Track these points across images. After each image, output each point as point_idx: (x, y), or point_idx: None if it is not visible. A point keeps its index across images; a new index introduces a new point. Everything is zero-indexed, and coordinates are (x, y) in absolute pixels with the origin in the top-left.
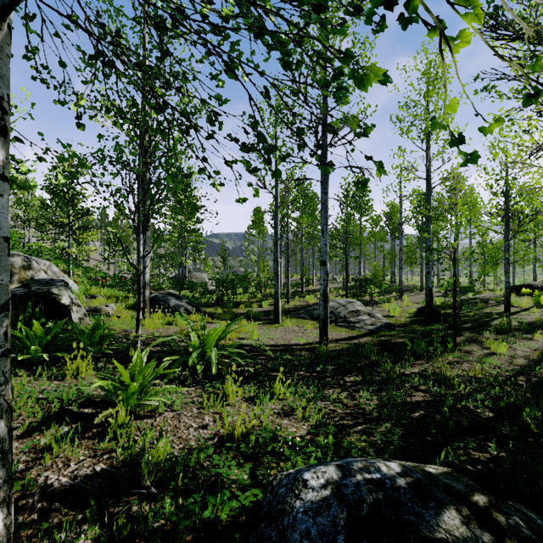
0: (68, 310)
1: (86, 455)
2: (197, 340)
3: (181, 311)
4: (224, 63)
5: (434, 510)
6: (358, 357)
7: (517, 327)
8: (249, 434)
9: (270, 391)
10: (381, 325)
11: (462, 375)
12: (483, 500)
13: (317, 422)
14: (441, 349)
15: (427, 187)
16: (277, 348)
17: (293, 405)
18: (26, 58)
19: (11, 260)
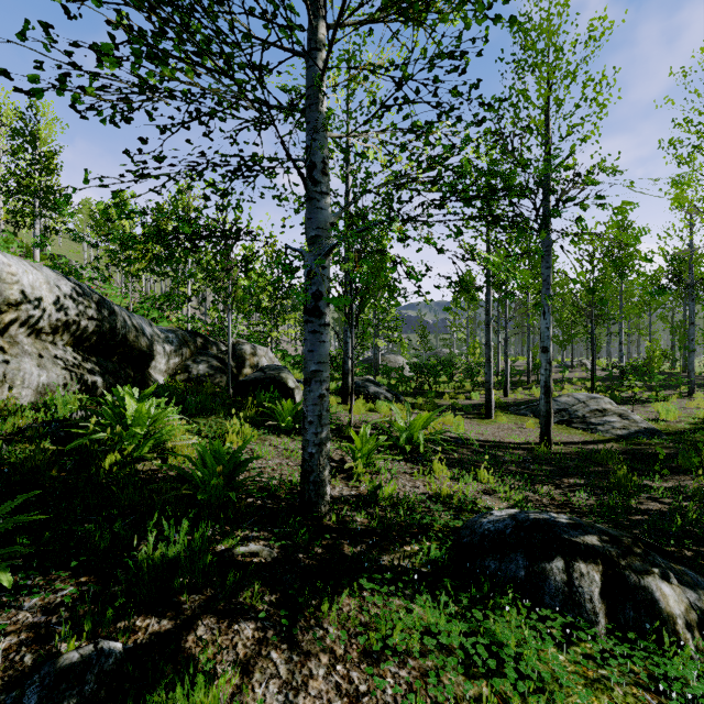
0: (293, 393)
1: (343, 486)
2: (403, 425)
3: (382, 399)
4: (437, 249)
5: (580, 533)
6: (587, 462)
7: None
8: (453, 498)
9: (473, 475)
10: (637, 430)
11: None
12: (628, 540)
13: (518, 504)
14: None
15: None
16: (485, 443)
17: (495, 487)
18: (301, 224)
19: (243, 348)
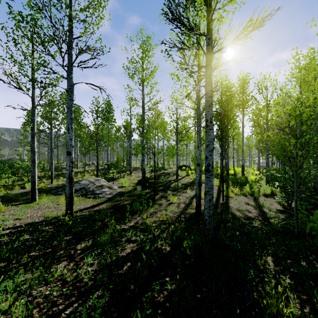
0: None
1: None
2: None
3: None
4: None
5: None
6: (94, 223)
7: (181, 187)
8: None
9: None
10: (116, 193)
11: (157, 220)
12: None
13: None
14: (146, 207)
15: (142, 111)
16: (19, 229)
17: None
18: None
19: None
